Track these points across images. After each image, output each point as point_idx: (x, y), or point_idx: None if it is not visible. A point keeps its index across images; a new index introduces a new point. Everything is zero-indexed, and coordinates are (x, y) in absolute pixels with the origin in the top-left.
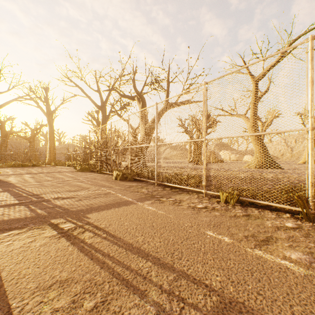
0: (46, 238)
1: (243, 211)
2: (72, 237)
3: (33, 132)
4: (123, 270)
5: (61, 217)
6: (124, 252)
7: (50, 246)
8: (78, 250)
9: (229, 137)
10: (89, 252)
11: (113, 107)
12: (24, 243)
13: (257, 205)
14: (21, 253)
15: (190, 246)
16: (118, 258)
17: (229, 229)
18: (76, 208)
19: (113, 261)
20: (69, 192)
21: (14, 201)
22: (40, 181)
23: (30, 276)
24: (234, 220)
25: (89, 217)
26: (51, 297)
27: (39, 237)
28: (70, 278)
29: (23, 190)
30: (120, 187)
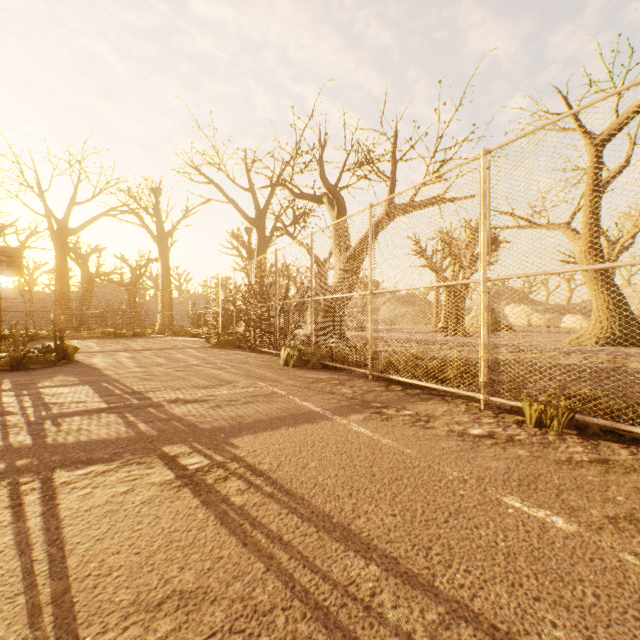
0: (153, 486)
1: (588, 451)
2: (203, 489)
3: (135, 273)
4: (316, 582)
5: (183, 441)
6: (313, 534)
7: (161, 506)
8: (216, 521)
9: (546, 273)
10: (239, 528)
11: (280, 219)
12: (113, 494)
13: (622, 436)
14: (107, 517)
15: (468, 534)
16: (301, 549)
17: (560, 495)
18: (211, 424)
19: (292, 555)
20: (197, 388)
21: (98, 403)
22: (146, 366)
23: (122, 574)
24: (568, 471)
25: (236, 444)
26: (161, 631)
27: (140, 483)
28: (200, 589)
29: (115, 382)
30: (296, 381)
